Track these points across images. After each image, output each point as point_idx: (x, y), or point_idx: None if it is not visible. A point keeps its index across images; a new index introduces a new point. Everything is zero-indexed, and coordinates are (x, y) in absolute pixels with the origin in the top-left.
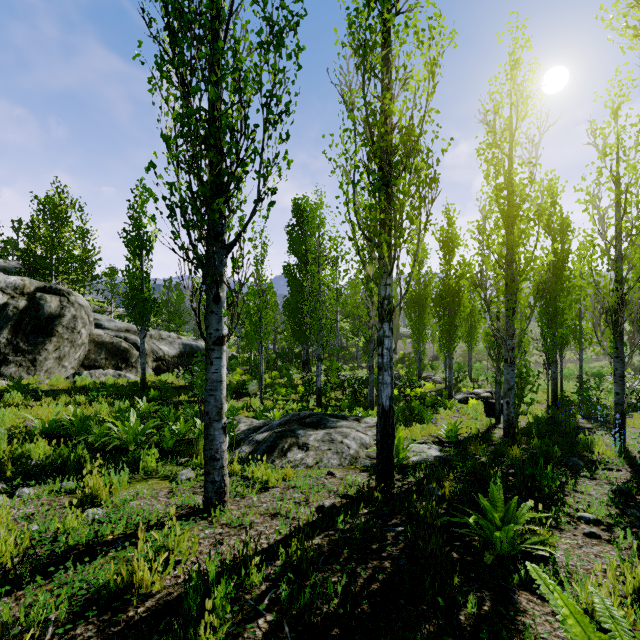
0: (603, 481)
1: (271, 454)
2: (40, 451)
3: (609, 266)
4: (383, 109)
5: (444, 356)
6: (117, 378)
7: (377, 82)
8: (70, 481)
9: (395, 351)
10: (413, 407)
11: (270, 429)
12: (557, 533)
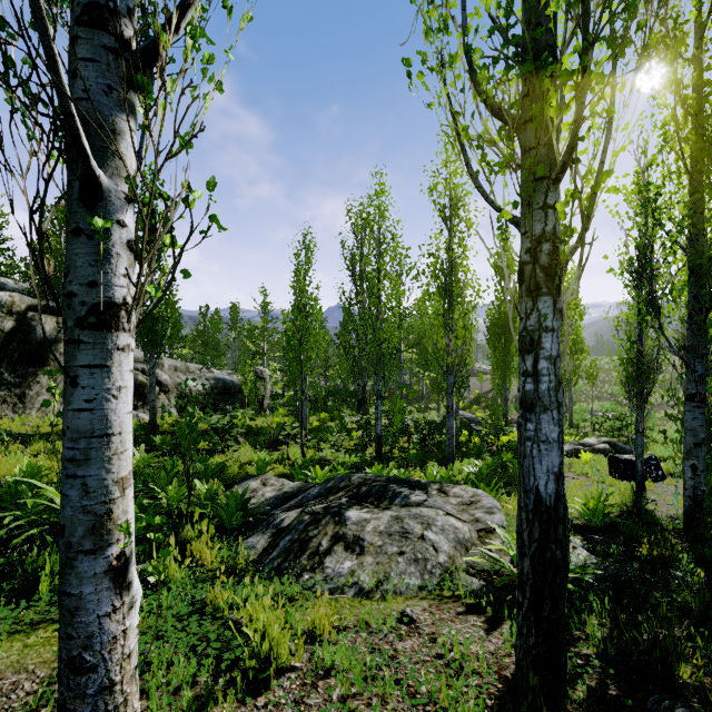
0: None
1: (296, 559)
2: None
3: None
4: None
5: None
6: None
7: None
8: None
9: (469, 390)
10: (505, 462)
11: (303, 503)
12: None
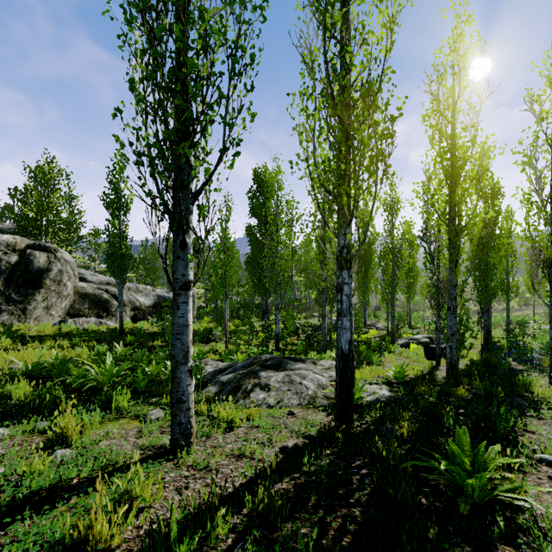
0: (550, 421)
1: (235, 394)
2: (20, 391)
3: (544, 222)
4: (344, 64)
5: (386, 306)
6: (98, 325)
7: (337, 39)
8: (44, 421)
9: None
10: (360, 351)
11: (234, 371)
12: (521, 476)
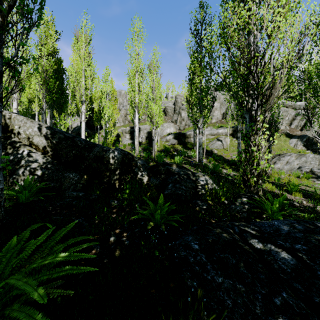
0: None
1: None
2: None
3: None
4: None
5: None
6: None
7: None
8: None
9: None
10: None
11: None
12: (305, 201)
